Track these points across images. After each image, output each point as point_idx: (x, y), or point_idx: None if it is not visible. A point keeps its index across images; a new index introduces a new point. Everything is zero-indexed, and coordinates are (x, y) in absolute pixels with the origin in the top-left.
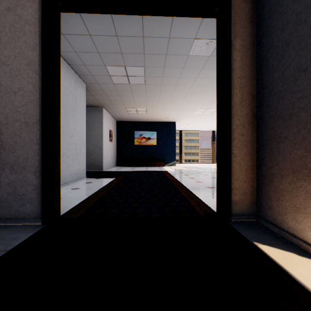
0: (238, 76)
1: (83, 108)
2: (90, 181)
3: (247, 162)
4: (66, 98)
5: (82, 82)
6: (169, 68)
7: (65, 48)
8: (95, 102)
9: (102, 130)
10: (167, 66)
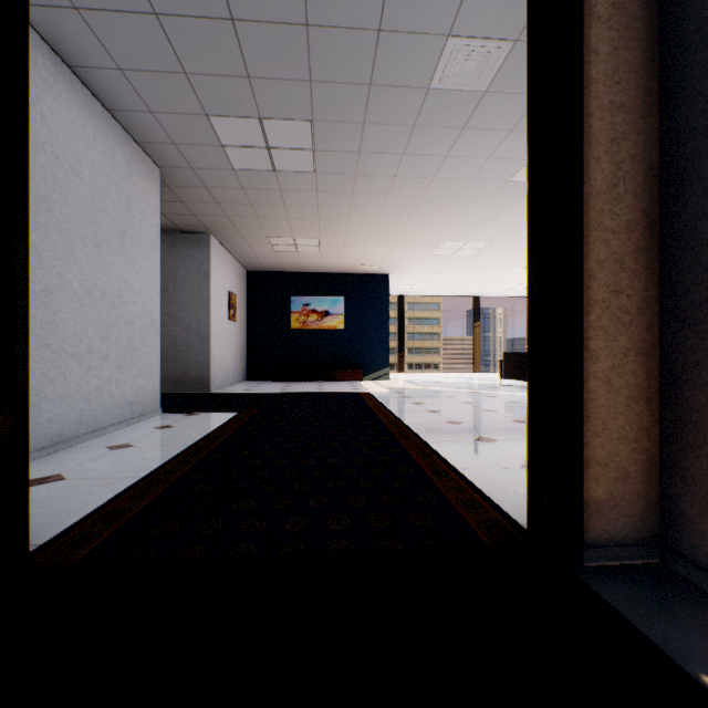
0: (603, 102)
1: (152, 231)
2: (170, 421)
3: (630, 377)
4: (98, 199)
5: (150, 163)
6: (377, 126)
7: (89, 56)
8: (189, 221)
9: (208, 293)
10: (372, 120)
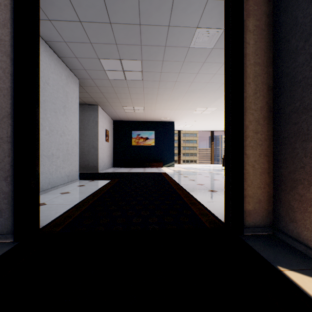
0: (251, 62)
1: (75, 105)
2: (83, 183)
3: (262, 164)
4: (55, 93)
5: (75, 77)
6: (168, 62)
7: (53, 37)
8: (89, 100)
9: (97, 130)
10: (166, 59)
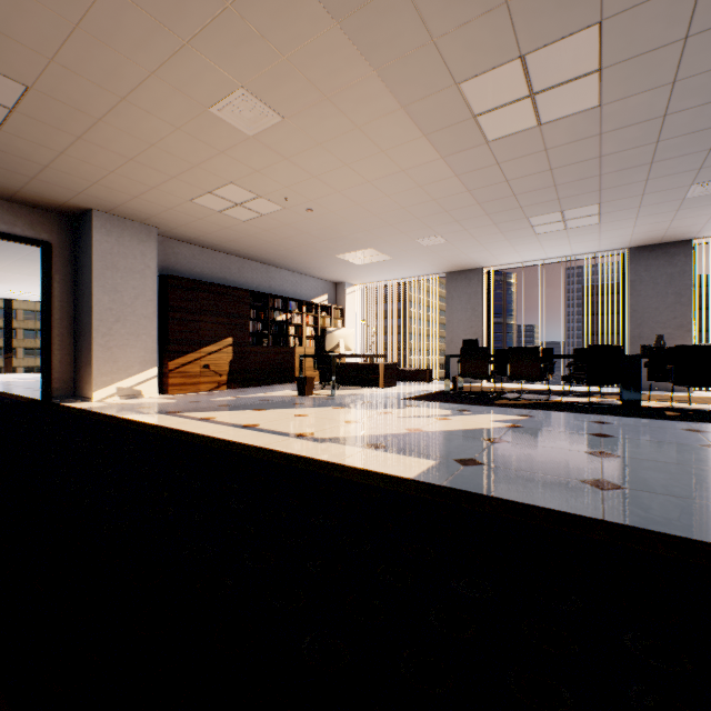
0: (60, 300)
1: None
2: None
3: (68, 360)
4: None
5: None
6: None
7: None
8: None
9: None
10: None
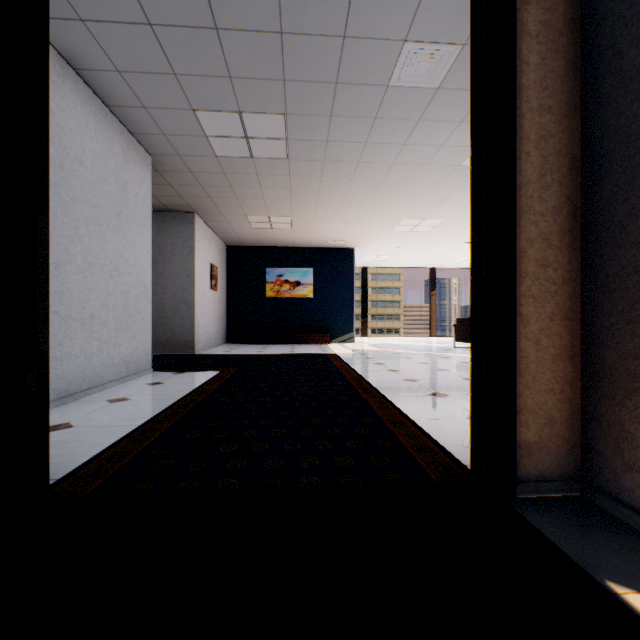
0: (533, 105)
1: (144, 212)
2: (160, 378)
3: (556, 338)
4: (99, 184)
5: (143, 151)
6: (342, 118)
7: (92, 60)
8: (176, 202)
9: (193, 265)
10: (338, 113)
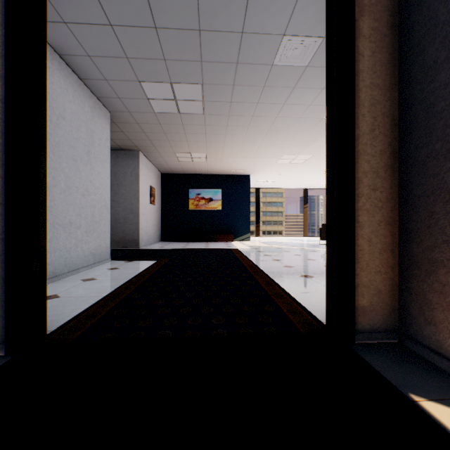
0: (367, 83)
1: (105, 151)
2: (116, 265)
3: (382, 237)
4: (75, 132)
5: (104, 109)
6: (241, 87)
7: (71, 49)
8: (126, 143)
9: (138, 187)
10: (238, 83)
